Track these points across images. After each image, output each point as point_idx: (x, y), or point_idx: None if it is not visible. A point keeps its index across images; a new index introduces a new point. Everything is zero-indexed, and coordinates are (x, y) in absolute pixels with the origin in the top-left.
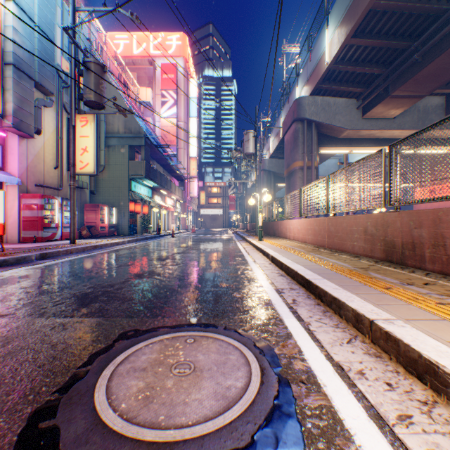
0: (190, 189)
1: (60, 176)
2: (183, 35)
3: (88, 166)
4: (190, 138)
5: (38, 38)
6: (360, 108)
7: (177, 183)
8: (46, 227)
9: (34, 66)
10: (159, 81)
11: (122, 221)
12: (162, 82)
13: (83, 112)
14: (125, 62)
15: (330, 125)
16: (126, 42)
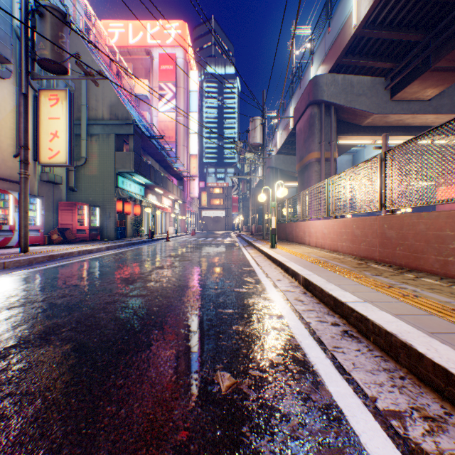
0: (191, 189)
1: None
2: (182, 23)
3: (59, 155)
4: (191, 134)
5: None
6: (388, 88)
7: (176, 182)
8: None
9: None
10: (157, 72)
11: (107, 222)
12: (160, 74)
13: (37, 77)
14: (120, 52)
15: (352, 109)
16: (121, 31)
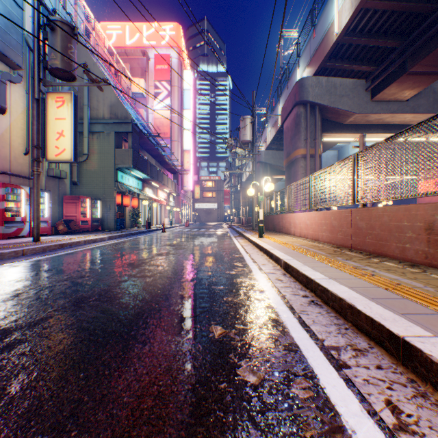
0: (184, 182)
1: (32, 163)
2: (176, 25)
3: (64, 153)
4: (184, 130)
5: None
6: (369, 90)
7: (170, 176)
8: (9, 221)
9: None
10: (153, 72)
11: (108, 214)
12: (156, 73)
13: (48, 83)
14: (117, 53)
15: (335, 108)
16: (118, 32)
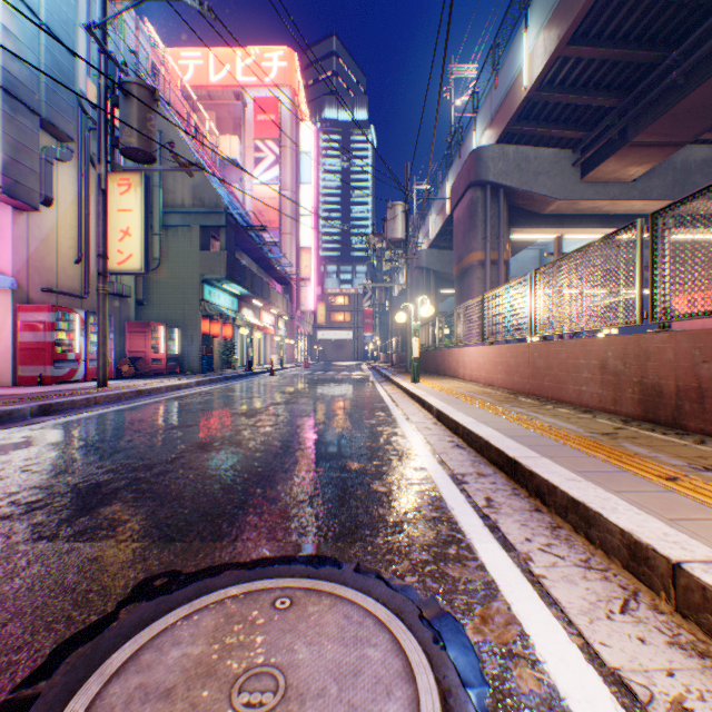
0: (301, 299)
1: (85, 275)
2: (289, 52)
3: (131, 260)
4: (301, 216)
5: (46, 45)
6: (578, 165)
7: (280, 288)
8: (60, 360)
9: (38, 92)
10: (252, 125)
11: (189, 349)
12: (256, 127)
13: (119, 168)
14: (197, 96)
15: (528, 193)
16: (198, 63)
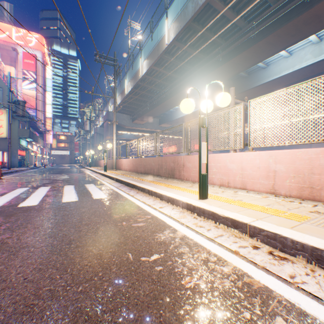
0: (47, 138)
1: None
2: (41, 36)
3: (3, 134)
4: (47, 104)
5: None
6: (132, 119)
7: (38, 135)
8: None
9: None
10: (21, 62)
11: (14, 160)
12: (24, 64)
13: (15, 118)
14: None
15: (121, 124)
16: None
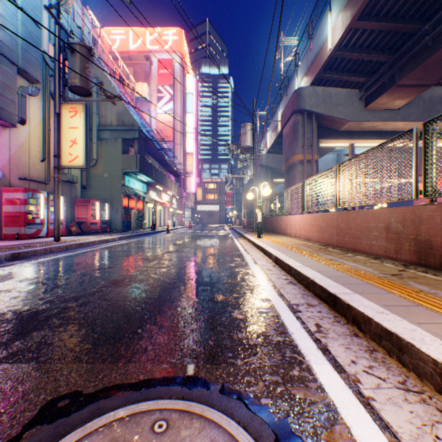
0: (187, 185)
1: (48, 169)
2: (179, 30)
3: (77, 159)
4: (187, 133)
5: (21, 20)
6: (362, 99)
7: (173, 178)
8: (30, 223)
9: (16, 50)
10: (156, 76)
11: (115, 216)
12: (159, 77)
13: (68, 99)
14: (121, 58)
15: (331, 117)
16: (122, 37)
